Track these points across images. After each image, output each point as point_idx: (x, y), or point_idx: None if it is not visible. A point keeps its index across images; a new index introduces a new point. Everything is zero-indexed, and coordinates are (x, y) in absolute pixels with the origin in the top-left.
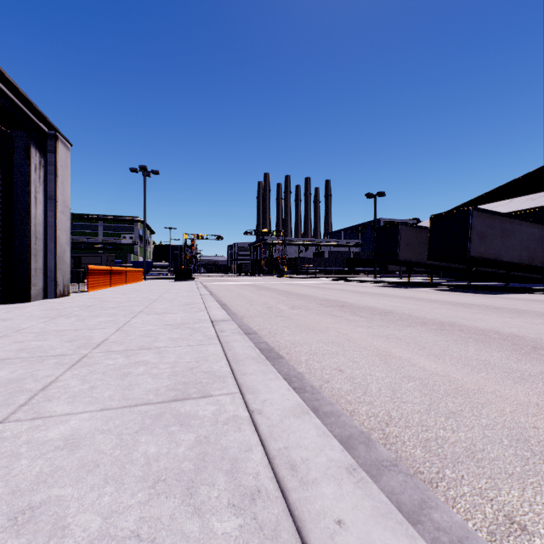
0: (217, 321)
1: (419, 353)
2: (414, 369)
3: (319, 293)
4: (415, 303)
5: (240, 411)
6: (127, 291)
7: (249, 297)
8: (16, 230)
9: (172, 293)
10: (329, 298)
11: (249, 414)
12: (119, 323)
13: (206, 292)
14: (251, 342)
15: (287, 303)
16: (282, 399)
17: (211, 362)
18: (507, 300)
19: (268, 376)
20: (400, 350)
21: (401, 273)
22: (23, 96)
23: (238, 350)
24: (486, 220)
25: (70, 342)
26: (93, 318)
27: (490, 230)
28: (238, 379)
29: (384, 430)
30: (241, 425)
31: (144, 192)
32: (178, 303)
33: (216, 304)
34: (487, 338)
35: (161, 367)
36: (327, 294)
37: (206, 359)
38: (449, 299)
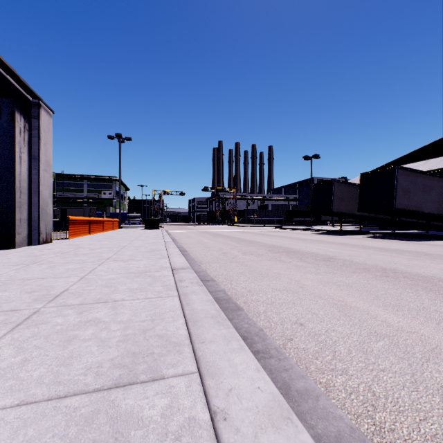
0: (176, 269)
1: (375, 303)
2: (377, 323)
3: (266, 240)
4: (352, 249)
5: (197, 410)
6: (102, 239)
7: (206, 243)
8: (2, 186)
9: (140, 240)
10: (275, 245)
11: (210, 417)
12: (85, 271)
13: (170, 239)
14: (209, 294)
15: (240, 249)
16: (252, 389)
17: (167, 321)
18: (432, 246)
19: (230, 345)
20: (355, 299)
21: (333, 222)
22: (7, 67)
23: (196, 305)
24: (409, 177)
25: (29, 293)
26: (63, 265)
27: (413, 186)
28: (196, 350)
29: (373, 418)
30: (200, 442)
31: (120, 155)
32: (144, 250)
33: (177, 251)
34: (434, 286)
35: (111, 328)
36: (273, 241)
37: (163, 317)
38: (380, 246)
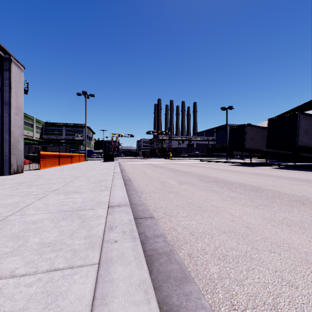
0: (112, 207)
1: None
2: None
3: (195, 170)
4: (270, 179)
5: None
6: (66, 169)
7: (148, 173)
8: None
9: (95, 171)
10: (204, 174)
11: None
12: (17, 207)
13: (118, 170)
14: (143, 263)
15: (175, 178)
16: None
17: None
18: None
19: None
20: None
21: (243, 156)
22: None
23: (116, 306)
24: (309, 121)
25: None
26: (3, 199)
27: (311, 128)
28: None
29: None
30: None
31: (85, 107)
32: (93, 181)
33: (120, 182)
34: None
35: None
36: (201, 171)
37: None
38: (292, 176)
